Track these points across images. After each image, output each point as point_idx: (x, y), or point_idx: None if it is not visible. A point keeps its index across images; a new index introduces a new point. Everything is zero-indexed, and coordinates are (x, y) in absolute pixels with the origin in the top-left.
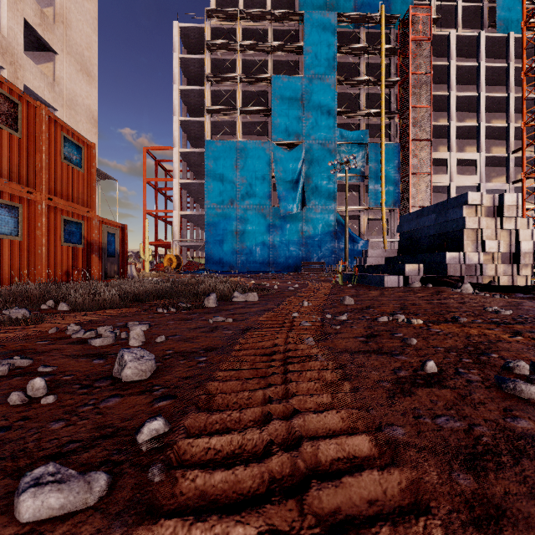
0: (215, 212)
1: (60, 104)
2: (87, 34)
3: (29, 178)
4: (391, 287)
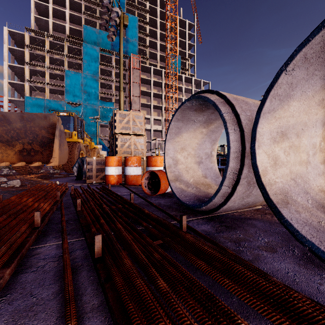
0: None
1: None
2: None
3: None
4: None
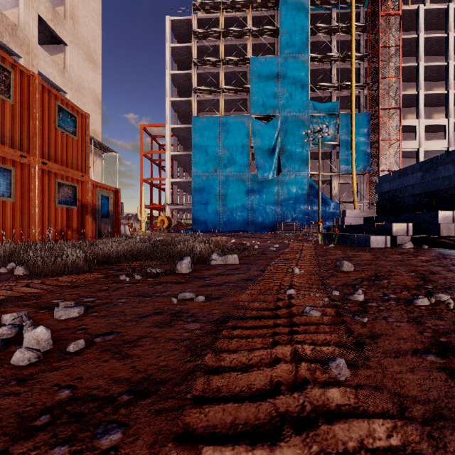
0: (200, 179)
1: (69, 88)
2: (92, 28)
3: (23, 143)
4: (379, 247)
